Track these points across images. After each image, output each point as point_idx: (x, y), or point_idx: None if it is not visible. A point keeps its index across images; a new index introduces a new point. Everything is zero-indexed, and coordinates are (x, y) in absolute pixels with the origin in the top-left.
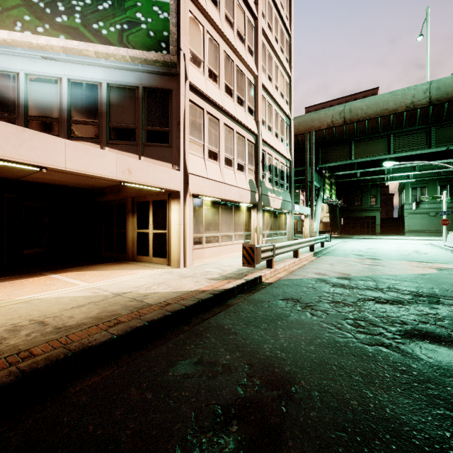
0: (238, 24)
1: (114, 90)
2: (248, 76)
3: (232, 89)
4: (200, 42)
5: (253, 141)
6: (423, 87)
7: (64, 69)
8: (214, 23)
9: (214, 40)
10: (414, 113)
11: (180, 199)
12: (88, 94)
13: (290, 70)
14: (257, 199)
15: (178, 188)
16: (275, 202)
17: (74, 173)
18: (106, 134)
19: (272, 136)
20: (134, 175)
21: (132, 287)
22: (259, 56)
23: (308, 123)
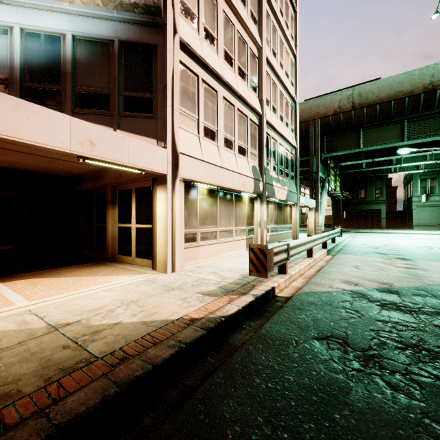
0: None
1: (81, 44)
2: (250, 46)
3: (233, 58)
4: None
5: (256, 122)
6: None
7: (15, 16)
8: None
9: None
10: (433, 95)
11: (167, 184)
12: (47, 49)
13: (295, 49)
14: (261, 189)
15: (163, 171)
16: (280, 192)
17: None
18: (71, 101)
19: (276, 119)
20: (100, 149)
21: (86, 311)
22: (263, 25)
23: (312, 109)
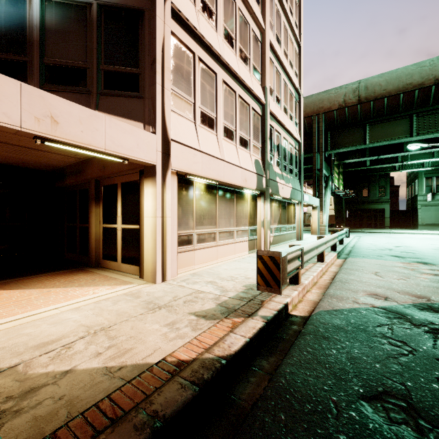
0: None
1: (52, 6)
2: (253, 28)
3: (233, 38)
4: None
5: (259, 112)
6: None
7: None
8: None
9: None
10: None
11: (156, 177)
12: (9, 11)
13: (299, 37)
14: (265, 186)
15: (151, 160)
16: (284, 189)
17: None
18: (39, 75)
19: (280, 111)
20: (65, 129)
21: (33, 346)
22: (266, 6)
23: (316, 104)
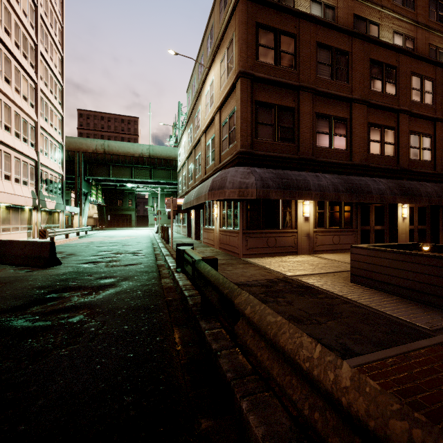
0: (23, 90)
1: None
2: (30, 122)
3: (20, 133)
4: None
5: (34, 165)
6: (147, 147)
7: None
8: (9, 97)
9: (8, 106)
10: (143, 159)
11: None
12: None
13: (62, 110)
14: (38, 204)
15: None
16: (51, 204)
17: None
18: None
19: (48, 159)
20: None
21: None
22: (39, 108)
23: (78, 144)
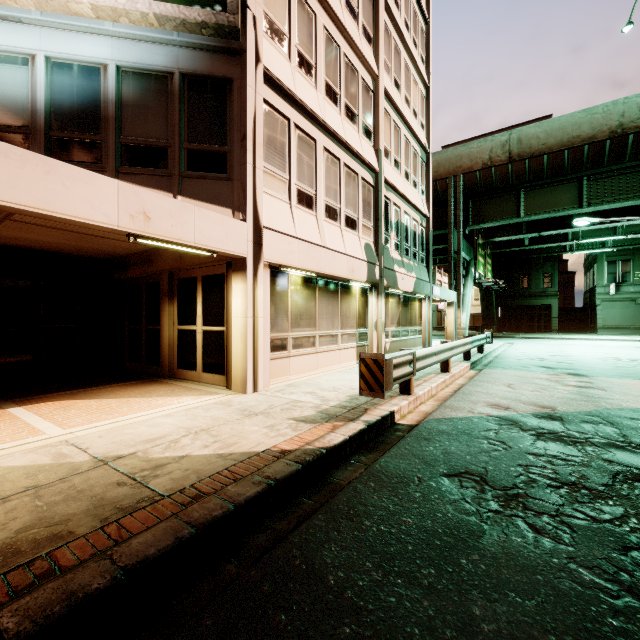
0: None
1: (129, 78)
2: (363, 76)
3: (337, 93)
4: (283, 3)
5: (370, 182)
6: (639, 100)
7: (38, 40)
8: None
9: (307, 5)
10: (623, 142)
11: (247, 271)
12: (82, 85)
13: (427, 76)
14: (378, 276)
15: (242, 252)
16: (405, 281)
17: (26, 214)
18: (115, 157)
19: (400, 177)
20: (157, 225)
21: (142, 441)
22: (381, 44)
23: (452, 162)
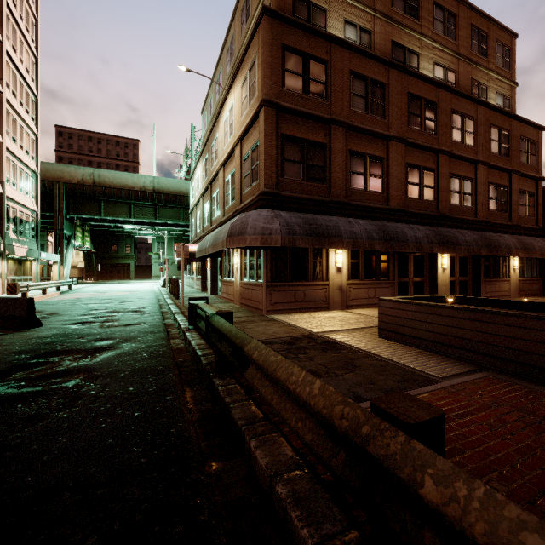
0: None
1: None
2: None
3: None
4: None
5: None
6: (150, 178)
7: None
8: None
9: None
10: (145, 194)
11: None
12: None
13: (37, 128)
14: (3, 249)
15: None
16: (21, 250)
17: None
18: None
19: (17, 192)
20: None
21: None
22: (4, 125)
23: (57, 173)
